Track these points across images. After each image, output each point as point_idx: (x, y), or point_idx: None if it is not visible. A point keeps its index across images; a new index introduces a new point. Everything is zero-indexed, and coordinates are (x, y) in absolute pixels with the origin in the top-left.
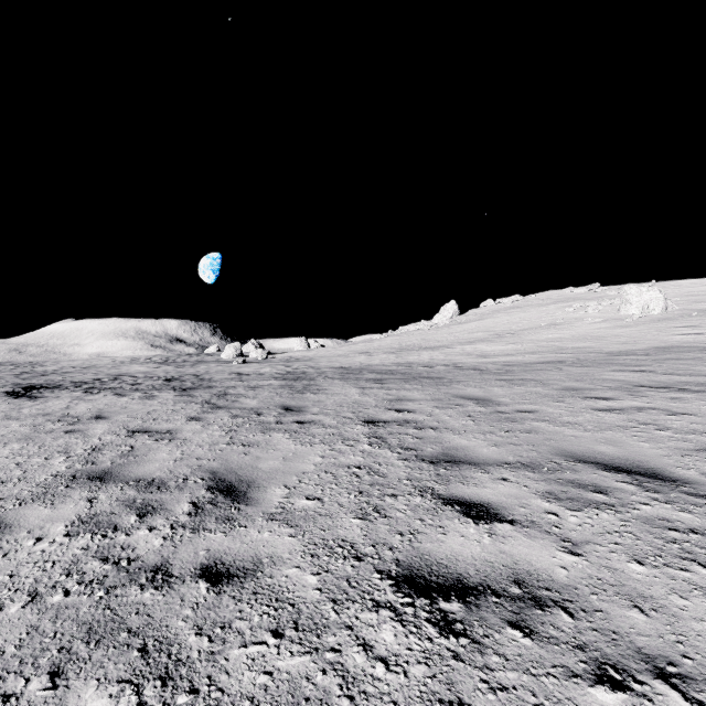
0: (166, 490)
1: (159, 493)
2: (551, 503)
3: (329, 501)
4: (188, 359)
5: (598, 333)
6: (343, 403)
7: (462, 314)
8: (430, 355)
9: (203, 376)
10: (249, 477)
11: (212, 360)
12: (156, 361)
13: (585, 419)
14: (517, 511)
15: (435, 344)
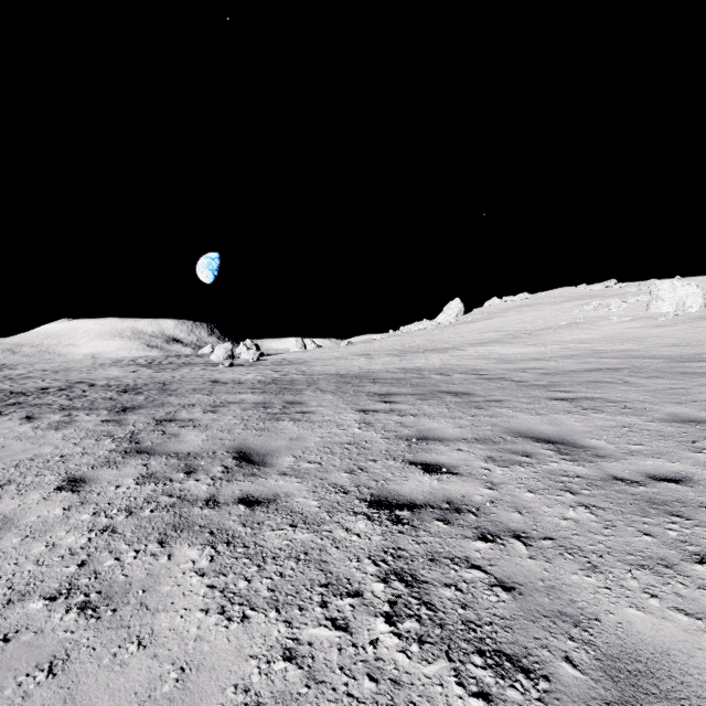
0: None
1: None
2: None
3: None
4: (175, 360)
5: (633, 333)
6: (335, 443)
7: (468, 313)
8: (440, 359)
9: (170, 385)
10: None
11: (200, 362)
12: (139, 363)
13: None
14: None
15: (442, 346)
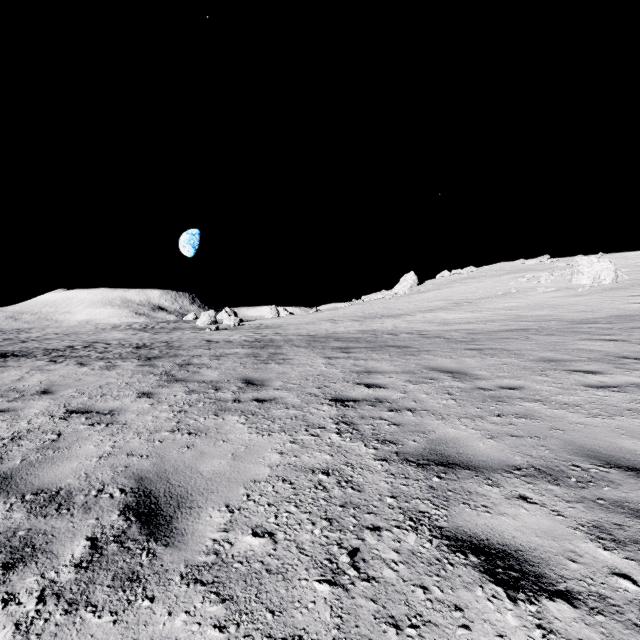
0: (66, 511)
1: (54, 518)
2: (611, 551)
3: (284, 539)
4: (165, 325)
5: (553, 302)
6: (309, 375)
7: (421, 285)
8: (393, 323)
9: (173, 344)
10: (183, 487)
11: (188, 327)
12: (135, 328)
13: (583, 399)
14: (567, 569)
15: (396, 312)
